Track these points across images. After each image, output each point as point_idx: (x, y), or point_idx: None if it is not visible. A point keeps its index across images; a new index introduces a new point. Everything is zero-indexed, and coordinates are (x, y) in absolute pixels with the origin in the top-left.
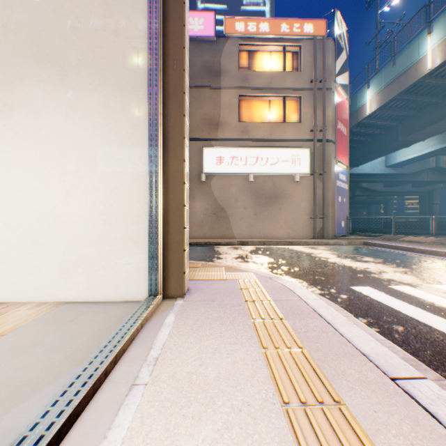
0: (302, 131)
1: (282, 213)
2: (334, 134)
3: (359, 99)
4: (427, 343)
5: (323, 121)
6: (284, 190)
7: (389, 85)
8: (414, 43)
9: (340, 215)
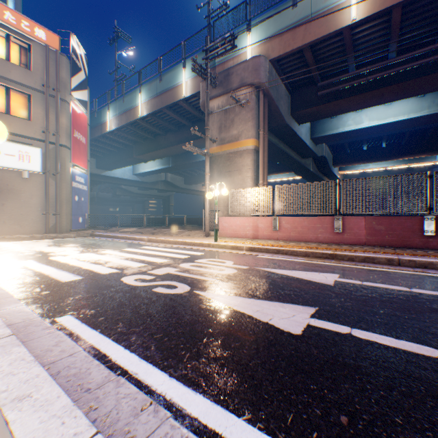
0: (34, 129)
1: (7, 209)
2: (71, 141)
3: (104, 116)
4: (17, 275)
5: (57, 127)
6: (10, 185)
7: (122, 115)
8: (134, 93)
9: (79, 212)
